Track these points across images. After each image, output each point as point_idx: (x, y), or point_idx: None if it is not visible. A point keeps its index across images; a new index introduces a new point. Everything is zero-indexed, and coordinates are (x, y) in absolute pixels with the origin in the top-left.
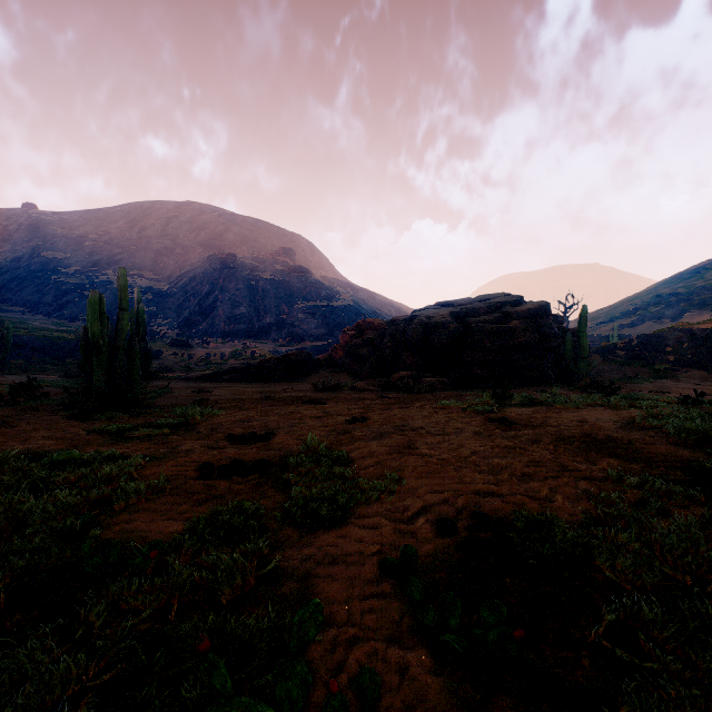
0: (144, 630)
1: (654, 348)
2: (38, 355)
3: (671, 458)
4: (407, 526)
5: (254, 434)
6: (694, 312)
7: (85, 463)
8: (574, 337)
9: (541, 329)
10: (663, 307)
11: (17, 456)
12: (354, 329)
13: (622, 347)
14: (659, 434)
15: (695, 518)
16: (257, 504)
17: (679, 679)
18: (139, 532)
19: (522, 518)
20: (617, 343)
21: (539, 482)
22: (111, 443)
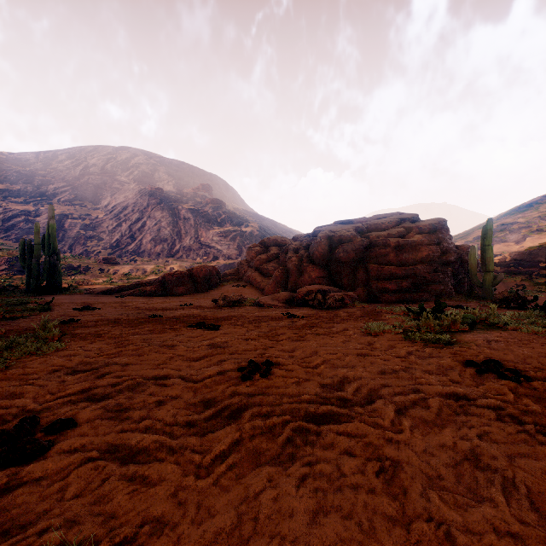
0: None
1: (528, 264)
2: None
3: None
4: None
5: (11, 435)
6: (534, 236)
7: None
8: (465, 253)
9: (440, 244)
10: (508, 233)
11: None
12: (259, 246)
13: (497, 263)
14: None
15: None
16: None
17: None
18: None
19: None
20: None
21: None
22: None
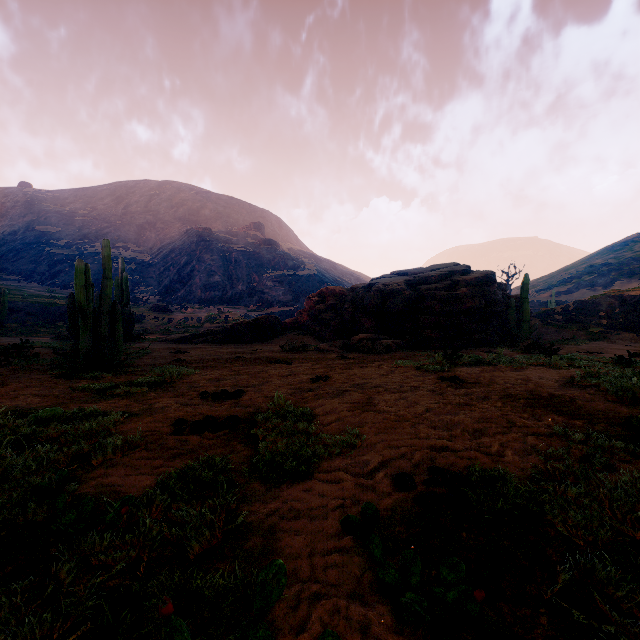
0: (112, 586)
1: (589, 313)
2: (32, 319)
3: (610, 415)
4: (367, 481)
5: (225, 392)
6: (624, 280)
7: (68, 419)
8: (517, 303)
9: (487, 296)
10: (596, 276)
11: (5, 413)
12: (317, 296)
13: (560, 312)
14: (597, 392)
15: (639, 473)
16: (226, 459)
17: (637, 639)
18: (114, 486)
19: (476, 474)
20: (555, 308)
21: (489, 437)
22: (94, 400)
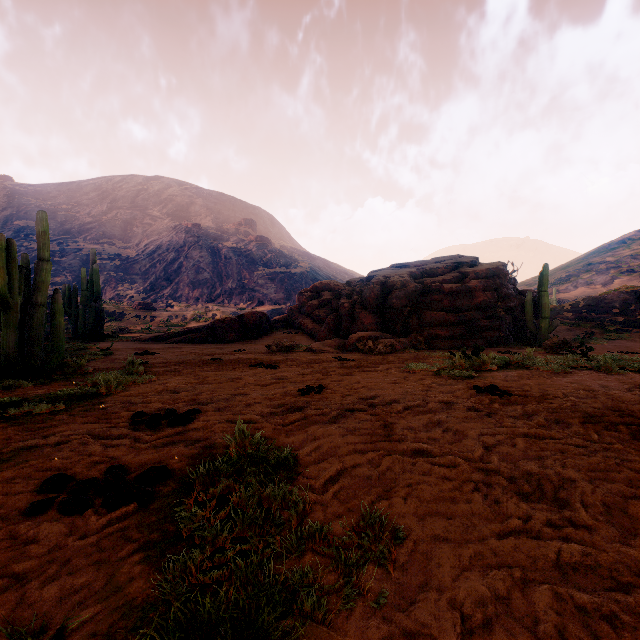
0: None
1: (601, 310)
2: None
3: None
4: None
5: (169, 413)
6: (624, 278)
7: None
8: None
9: (498, 290)
10: (594, 274)
11: None
12: (310, 291)
13: (569, 309)
14: None
15: None
16: (65, 633)
17: None
18: None
19: None
20: (564, 305)
21: None
22: None
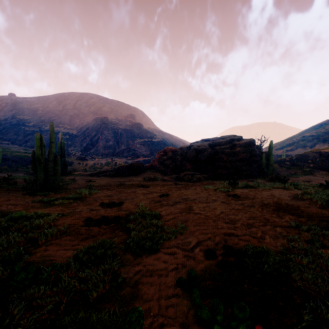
0: (43, 319)
1: (303, 161)
2: (14, 164)
3: (320, 215)
4: (190, 253)
5: (113, 202)
6: (320, 144)
7: (28, 218)
8: (266, 155)
9: (250, 152)
10: (306, 142)
11: None
12: (163, 152)
13: (288, 160)
14: (311, 202)
15: None
16: (112, 240)
17: None
18: (50, 256)
19: (250, 250)
20: (286, 158)
21: (256, 228)
22: (43, 207)
